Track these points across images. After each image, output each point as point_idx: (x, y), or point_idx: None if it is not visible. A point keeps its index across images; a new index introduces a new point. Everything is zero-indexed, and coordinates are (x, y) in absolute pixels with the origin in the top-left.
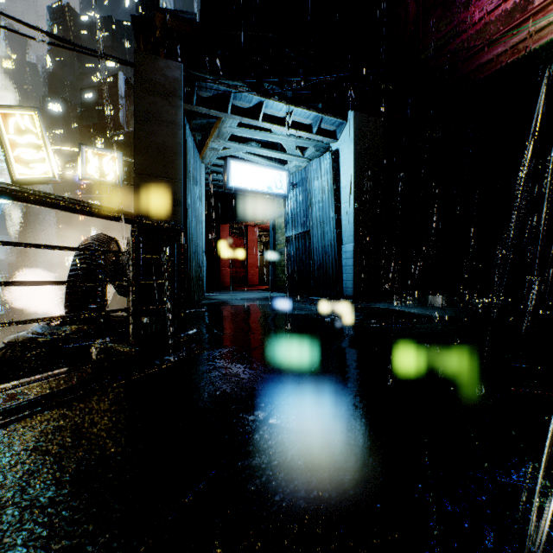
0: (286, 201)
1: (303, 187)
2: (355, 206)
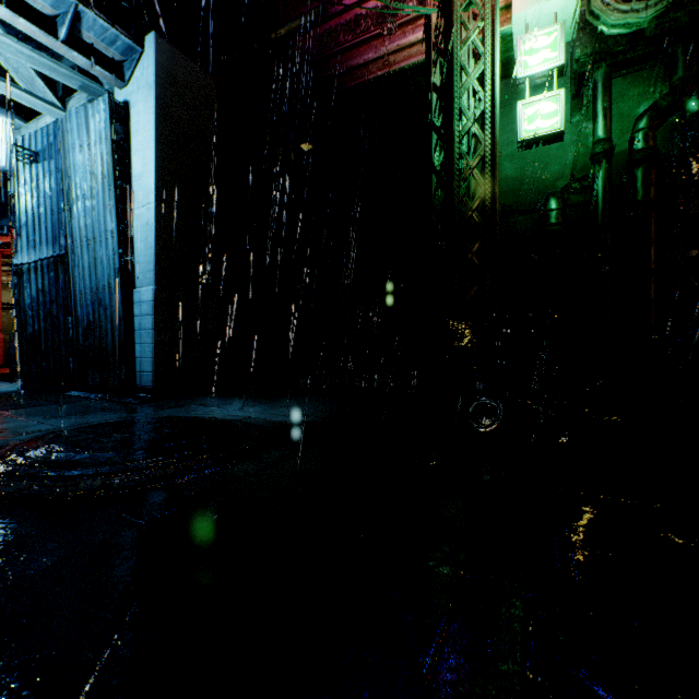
0: (16, 188)
1: (53, 162)
2: (159, 216)
